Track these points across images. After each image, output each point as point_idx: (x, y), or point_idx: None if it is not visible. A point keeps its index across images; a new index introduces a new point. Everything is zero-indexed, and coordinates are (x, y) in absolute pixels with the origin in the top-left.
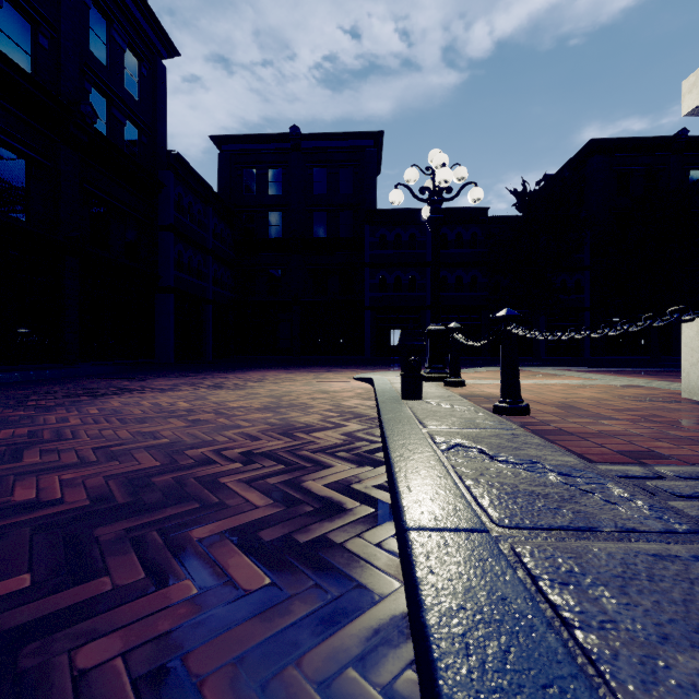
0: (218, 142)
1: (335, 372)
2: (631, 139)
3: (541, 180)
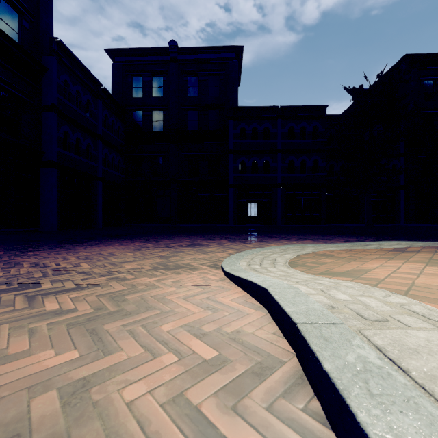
0: (112, 54)
1: (197, 248)
2: (436, 54)
3: (381, 73)
